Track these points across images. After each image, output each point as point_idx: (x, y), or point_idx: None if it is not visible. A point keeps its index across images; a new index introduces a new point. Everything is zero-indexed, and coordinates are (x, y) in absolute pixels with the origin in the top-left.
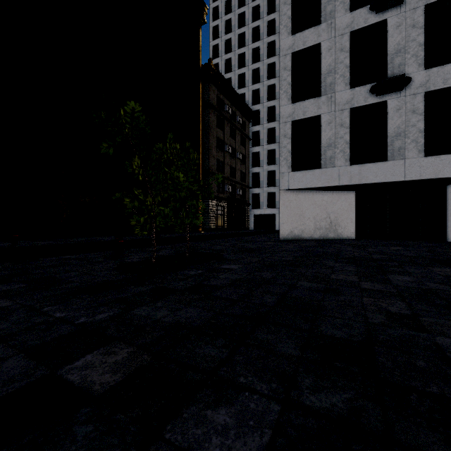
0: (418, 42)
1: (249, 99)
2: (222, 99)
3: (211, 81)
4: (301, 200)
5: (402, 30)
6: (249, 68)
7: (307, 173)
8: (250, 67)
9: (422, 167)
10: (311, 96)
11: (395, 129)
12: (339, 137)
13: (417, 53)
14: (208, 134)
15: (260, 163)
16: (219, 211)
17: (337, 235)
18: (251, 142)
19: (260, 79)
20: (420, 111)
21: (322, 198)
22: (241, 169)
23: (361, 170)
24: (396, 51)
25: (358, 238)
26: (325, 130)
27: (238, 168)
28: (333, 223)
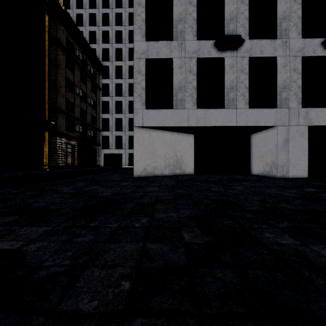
0: (245, 16)
1: (99, 54)
2: (72, 42)
3: (59, 19)
4: (153, 138)
5: (234, 2)
6: (99, 28)
7: (160, 111)
8: (100, 28)
9: (247, 116)
10: (163, 40)
11: (230, 82)
12: (188, 82)
13: (244, 25)
14: (56, 72)
15: (109, 110)
16: (69, 149)
17: (182, 171)
18: (101, 92)
19: (109, 40)
20: (246, 71)
21: (171, 138)
22: (92, 113)
23: (206, 114)
24: (231, 18)
25: (196, 173)
26: (177, 73)
27: (89, 111)
28: (179, 160)
